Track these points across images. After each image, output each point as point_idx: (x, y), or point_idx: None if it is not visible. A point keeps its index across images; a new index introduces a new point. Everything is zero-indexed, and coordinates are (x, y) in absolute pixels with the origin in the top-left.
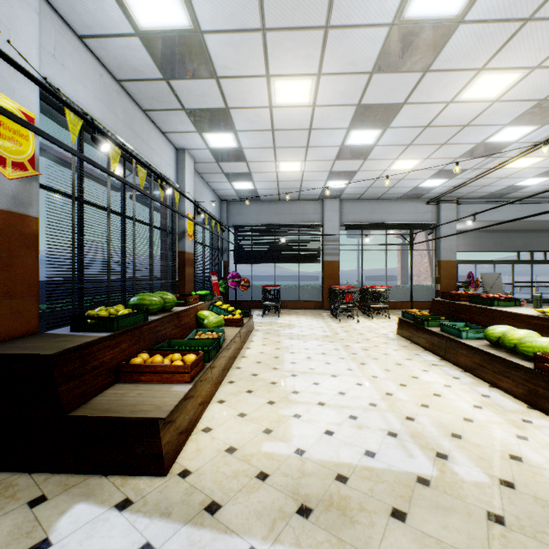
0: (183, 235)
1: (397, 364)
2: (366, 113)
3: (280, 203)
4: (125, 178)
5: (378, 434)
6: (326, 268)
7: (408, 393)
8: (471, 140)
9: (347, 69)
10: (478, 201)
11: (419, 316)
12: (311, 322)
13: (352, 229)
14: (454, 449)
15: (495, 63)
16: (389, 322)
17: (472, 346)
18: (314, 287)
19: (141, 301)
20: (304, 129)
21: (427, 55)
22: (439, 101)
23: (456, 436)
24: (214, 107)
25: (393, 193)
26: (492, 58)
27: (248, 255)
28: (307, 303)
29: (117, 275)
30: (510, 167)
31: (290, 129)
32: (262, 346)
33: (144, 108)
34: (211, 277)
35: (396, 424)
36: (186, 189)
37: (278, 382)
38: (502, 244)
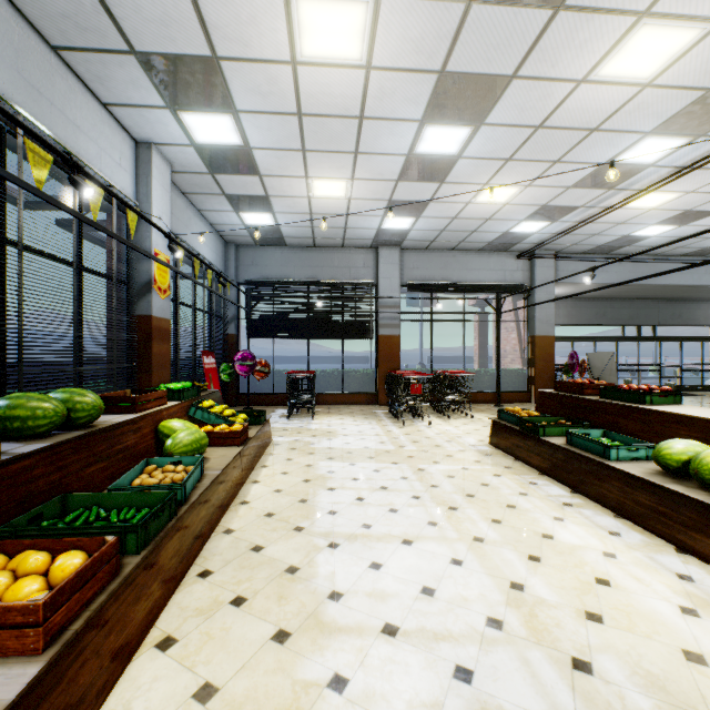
0: (147, 288)
1: (509, 505)
2: (452, 92)
3: (316, 251)
4: (5, 167)
5: None
6: (382, 345)
7: (551, 580)
8: (595, 157)
9: None
10: (581, 256)
11: (528, 418)
12: (362, 427)
13: (419, 291)
14: None
15: (668, 3)
16: (474, 425)
17: (635, 475)
18: (365, 373)
19: (8, 411)
20: (351, 116)
21: None
22: (566, 77)
23: None
24: (191, 53)
25: (474, 241)
26: None
27: (268, 326)
28: (355, 396)
29: None
30: (634, 207)
31: (328, 116)
32: (280, 476)
33: (53, 42)
34: (203, 359)
35: (561, 690)
36: (154, 210)
37: (301, 566)
38: (604, 315)
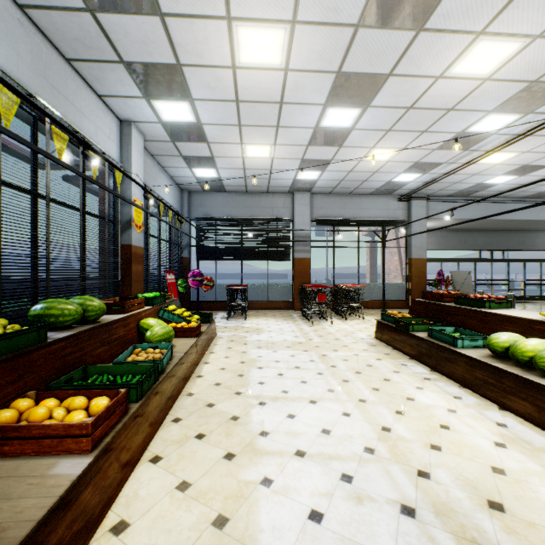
0: (128, 225)
1: (385, 379)
2: (346, 85)
3: (248, 195)
4: (37, 144)
5: (388, 513)
6: (296, 265)
7: (409, 426)
8: (452, 128)
9: (329, 18)
10: (446, 199)
11: (402, 319)
12: (282, 326)
13: (324, 225)
14: (503, 536)
15: (497, 26)
16: (365, 324)
17: (473, 357)
18: (284, 286)
19: (47, 311)
20: (274, 102)
21: (425, 5)
22: (428, 75)
23: (496, 506)
24: (162, 62)
25: (365, 188)
26: (496, 18)
27: (212, 251)
28: (276, 303)
29: (70, 273)
30: (484, 163)
31: (258, 102)
32: (223, 359)
33: (67, 56)
34: (166, 276)
35: (408, 487)
36: (133, 169)
37: (241, 416)
38: (465, 242)
